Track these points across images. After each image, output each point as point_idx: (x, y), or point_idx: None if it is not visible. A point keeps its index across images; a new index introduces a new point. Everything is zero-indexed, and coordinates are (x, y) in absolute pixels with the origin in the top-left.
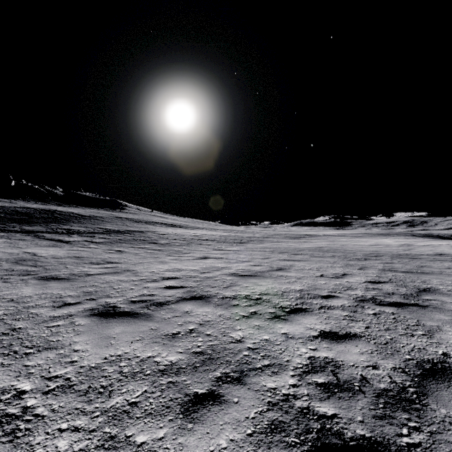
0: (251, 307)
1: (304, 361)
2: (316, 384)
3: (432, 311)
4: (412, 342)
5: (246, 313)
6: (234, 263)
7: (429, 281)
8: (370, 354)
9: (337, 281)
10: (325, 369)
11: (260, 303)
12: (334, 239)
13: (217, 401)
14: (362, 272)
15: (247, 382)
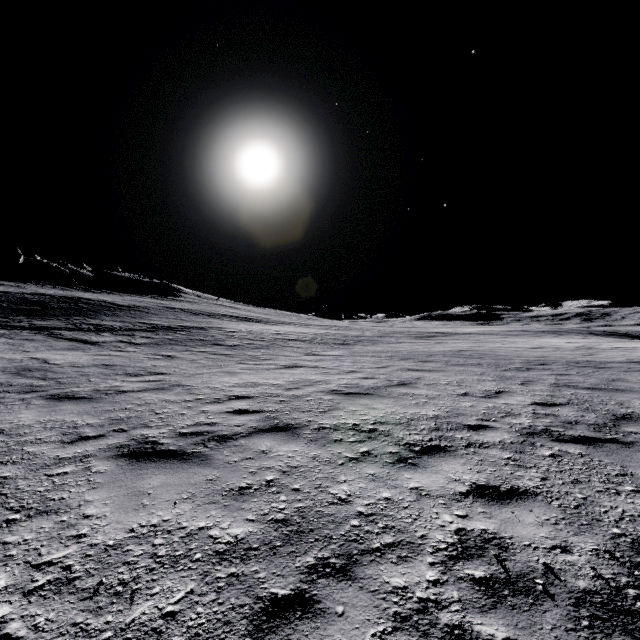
0: (361, 444)
1: (448, 537)
2: (472, 580)
3: None
4: (619, 505)
5: (355, 453)
6: (334, 375)
7: (629, 403)
8: (554, 526)
9: (490, 402)
10: (484, 551)
11: (376, 437)
12: (479, 339)
13: (308, 611)
14: (526, 389)
15: (358, 575)
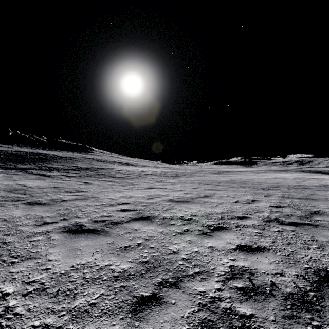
0: (184, 226)
1: (226, 269)
2: (236, 288)
3: (322, 229)
4: (309, 254)
5: (181, 230)
6: (171, 192)
7: (318, 206)
8: (277, 264)
9: (249, 206)
10: (242, 275)
11: (191, 222)
12: (245, 174)
13: (158, 302)
14: (267, 199)
15: (182, 286)
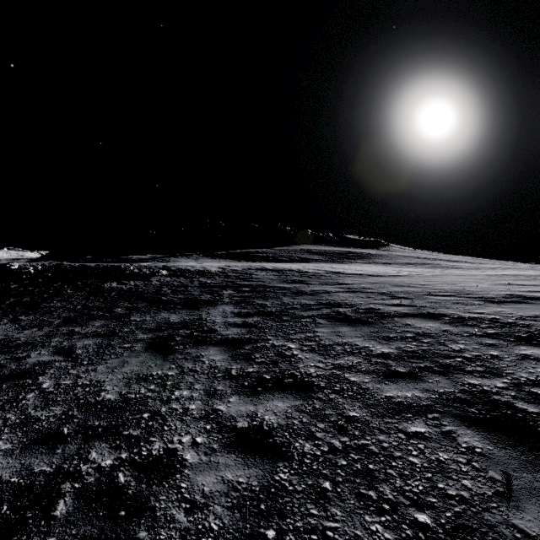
0: None
1: None
2: None
3: None
4: None
5: None
6: None
7: None
8: None
9: None
10: None
11: None
12: None
13: None
14: None
15: None
